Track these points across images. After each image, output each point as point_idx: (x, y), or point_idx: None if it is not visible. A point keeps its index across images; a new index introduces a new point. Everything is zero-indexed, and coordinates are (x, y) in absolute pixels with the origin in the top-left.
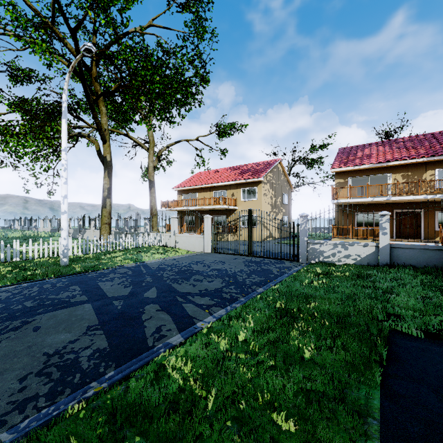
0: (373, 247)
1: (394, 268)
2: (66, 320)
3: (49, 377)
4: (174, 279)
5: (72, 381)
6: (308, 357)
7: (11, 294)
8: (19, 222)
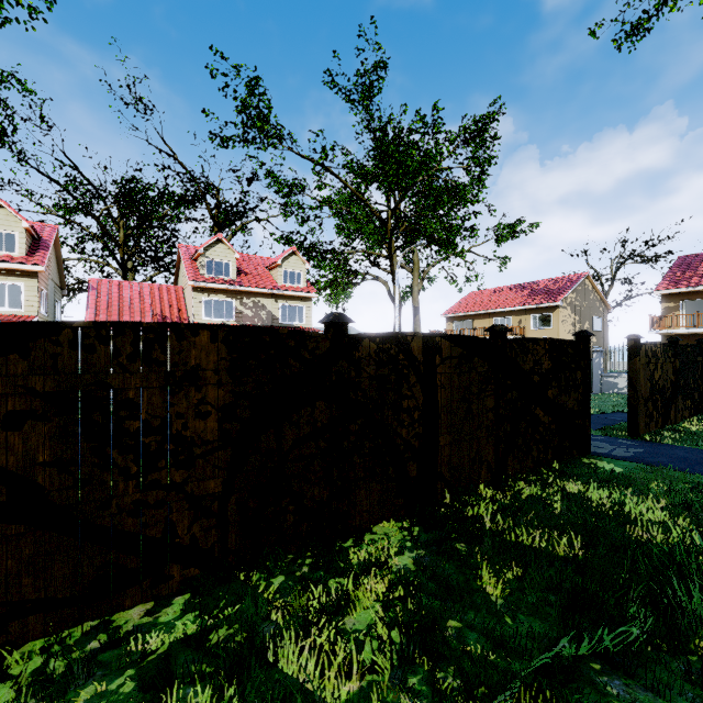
0: None
1: None
2: None
3: None
4: None
5: None
6: None
7: None
8: None
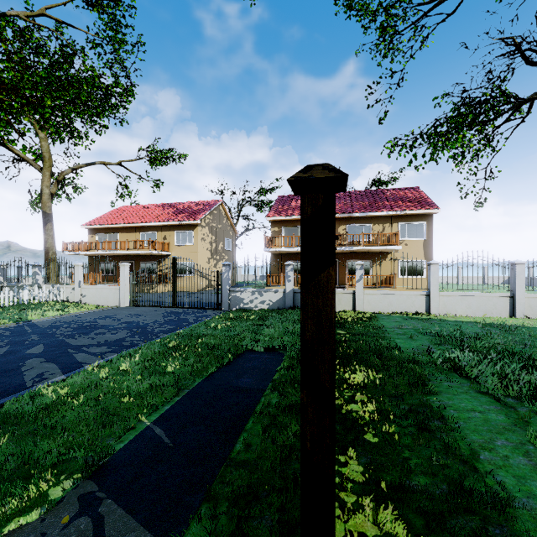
0: (282, 293)
1: (294, 309)
2: None
3: None
4: (70, 335)
5: None
6: (170, 371)
7: None
8: None
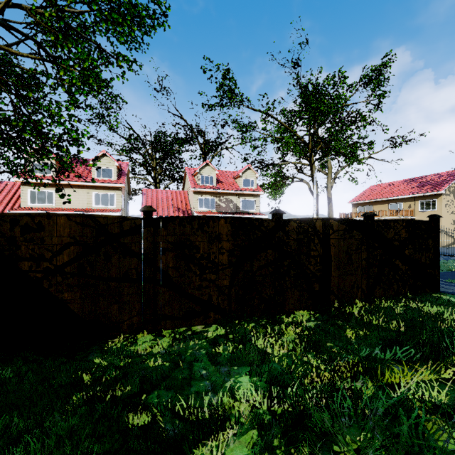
0: None
1: None
2: None
3: None
4: None
5: None
6: None
7: None
8: None
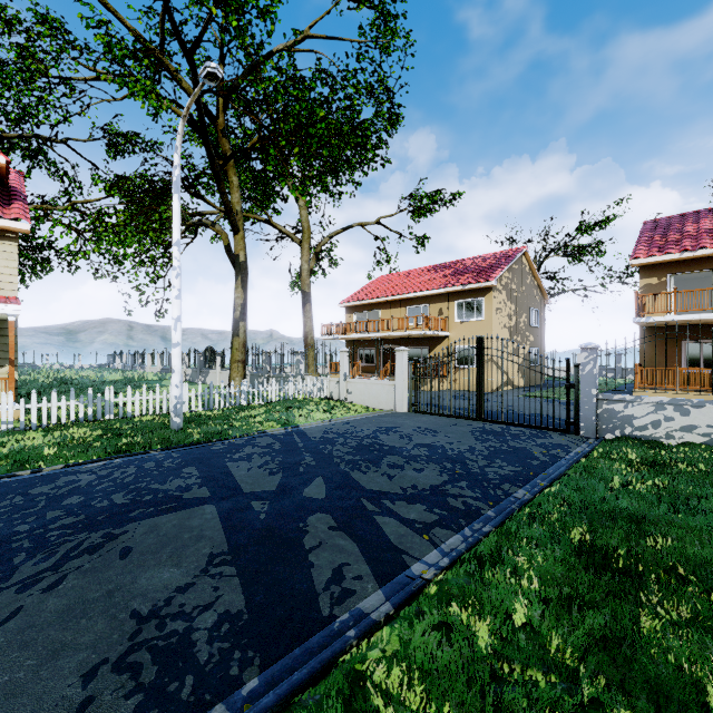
0: None
1: None
2: (174, 537)
3: (136, 677)
4: (353, 461)
5: (177, 694)
6: None
7: (96, 478)
8: (119, 358)
